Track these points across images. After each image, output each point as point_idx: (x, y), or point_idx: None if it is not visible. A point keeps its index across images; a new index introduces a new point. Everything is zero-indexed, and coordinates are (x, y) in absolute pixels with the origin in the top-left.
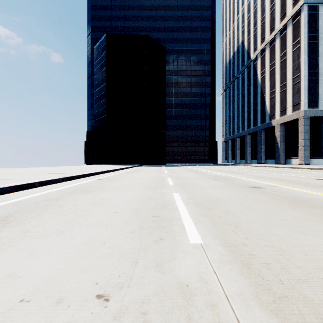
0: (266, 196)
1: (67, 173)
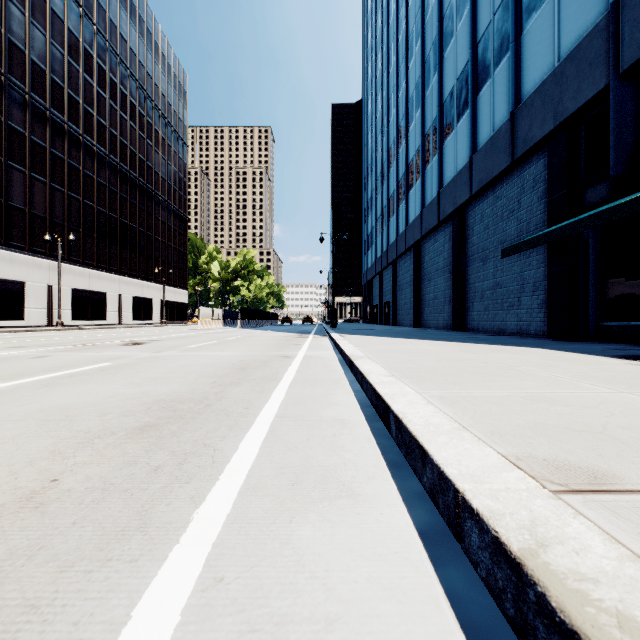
0: None
1: None
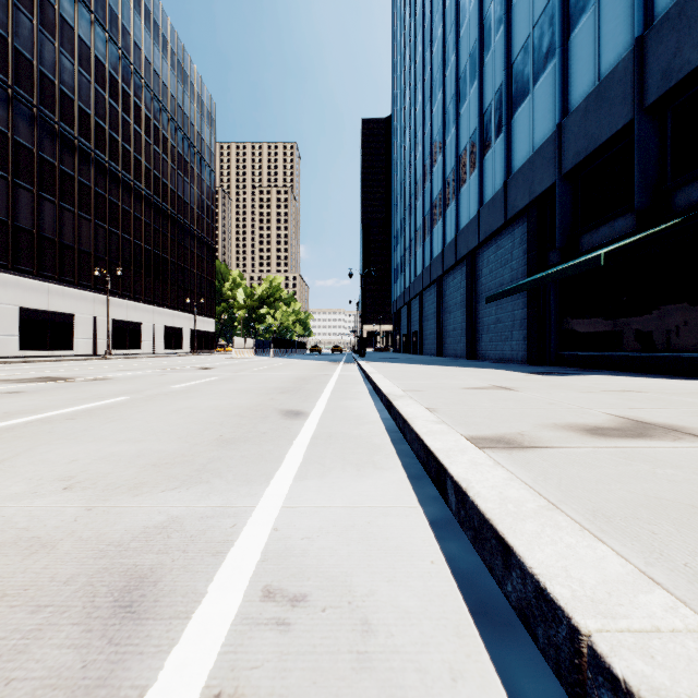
0: (88, 385)
1: (518, 422)
